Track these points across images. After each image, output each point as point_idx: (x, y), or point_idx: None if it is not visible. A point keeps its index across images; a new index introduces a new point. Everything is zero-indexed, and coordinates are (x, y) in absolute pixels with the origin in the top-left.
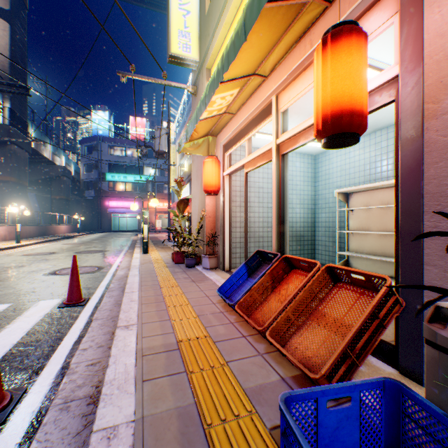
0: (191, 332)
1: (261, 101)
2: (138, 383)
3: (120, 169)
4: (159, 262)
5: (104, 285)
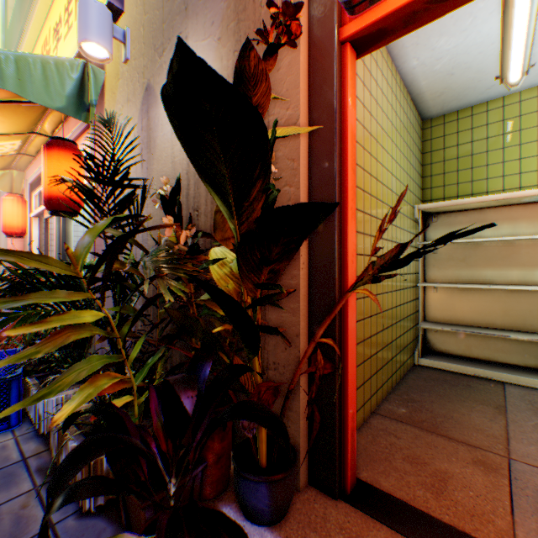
0: None
1: None
2: None
3: None
4: None
5: None
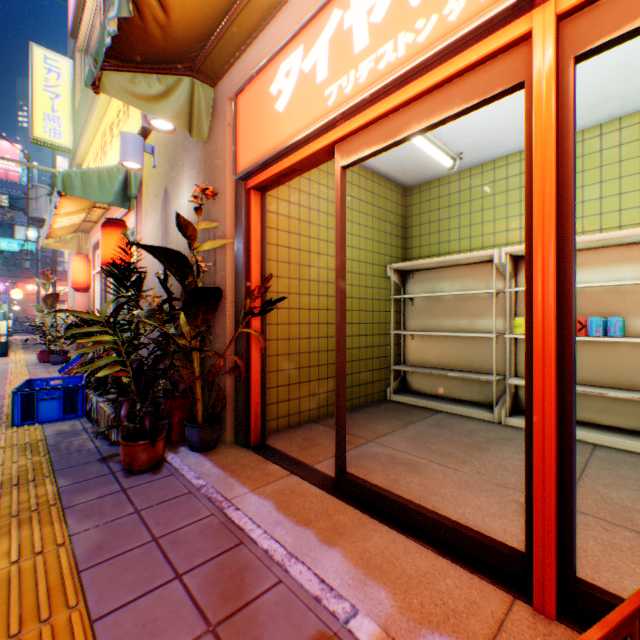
0: None
1: None
2: None
3: None
4: (20, 363)
5: None
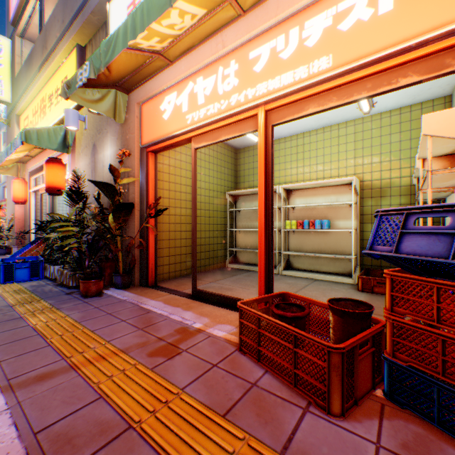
0: None
1: (45, 159)
2: None
3: None
4: None
5: None
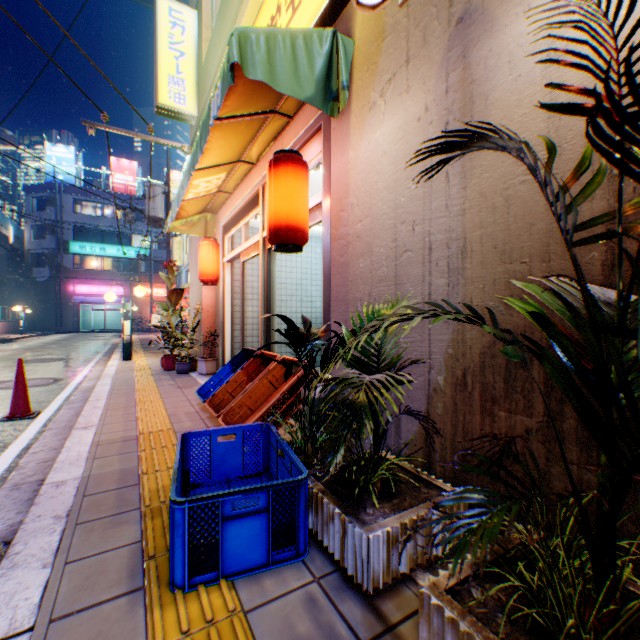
0: (156, 427)
1: (252, 188)
2: (90, 460)
3: (95, 237)
4: (144, 370)
5: (63, 398)
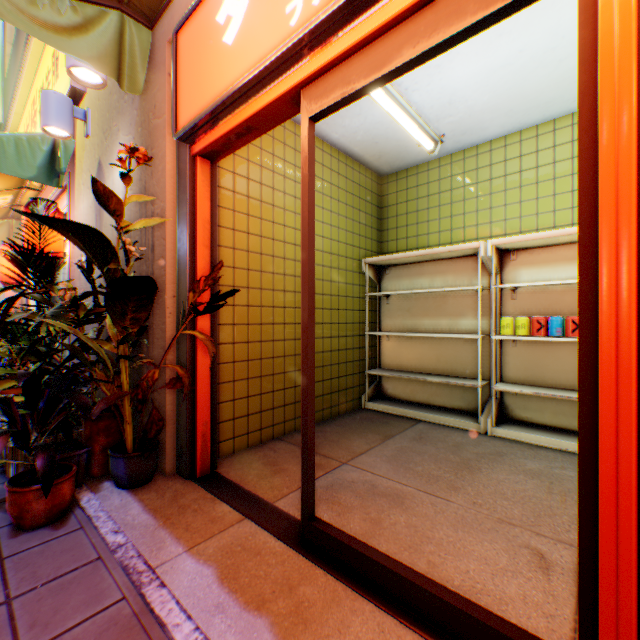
0: None
1: None
2: None
3: None
4: None
5: None
